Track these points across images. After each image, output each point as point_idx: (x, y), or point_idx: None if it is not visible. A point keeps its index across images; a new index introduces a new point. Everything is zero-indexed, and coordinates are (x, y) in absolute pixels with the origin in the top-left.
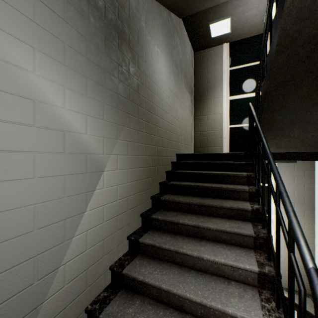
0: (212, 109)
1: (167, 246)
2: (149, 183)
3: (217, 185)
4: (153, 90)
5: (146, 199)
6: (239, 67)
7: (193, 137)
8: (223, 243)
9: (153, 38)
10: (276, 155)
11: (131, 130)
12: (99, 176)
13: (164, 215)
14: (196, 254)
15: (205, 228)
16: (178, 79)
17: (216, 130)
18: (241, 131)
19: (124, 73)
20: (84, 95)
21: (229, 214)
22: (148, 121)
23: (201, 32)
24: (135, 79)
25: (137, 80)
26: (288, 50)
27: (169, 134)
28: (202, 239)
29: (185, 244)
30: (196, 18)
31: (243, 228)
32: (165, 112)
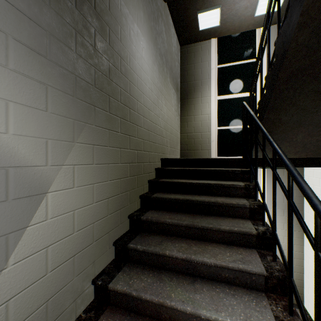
0: (199, 109)
1: (149, 296)
2: (126, 199)
3: (211, 199)
4: (132, 79)
5: (122, 221)
6: (227, 65)
7: (179, 139)
8: (224, 283)
9: (131, 12)
10: (271, 161)
11: (98, 129)
12: (37, 202)
13: (145, 243)
14: (189, 309)
15: (200, 263)
16: (162, 71)
17: (204, 132)
18: (230, 133)
19: (87, 46)
20: (0, 64)
21: (228, 239)
22: (124, 119)
23: (188, 23)
24: (106, 60)
25: (108, 61)
26: (315, 23)
27: (153, 135)
28: (196, 277)
29: (174, 289)
30: (183, 5)
31: (249, 262)
32: (147, 109)
